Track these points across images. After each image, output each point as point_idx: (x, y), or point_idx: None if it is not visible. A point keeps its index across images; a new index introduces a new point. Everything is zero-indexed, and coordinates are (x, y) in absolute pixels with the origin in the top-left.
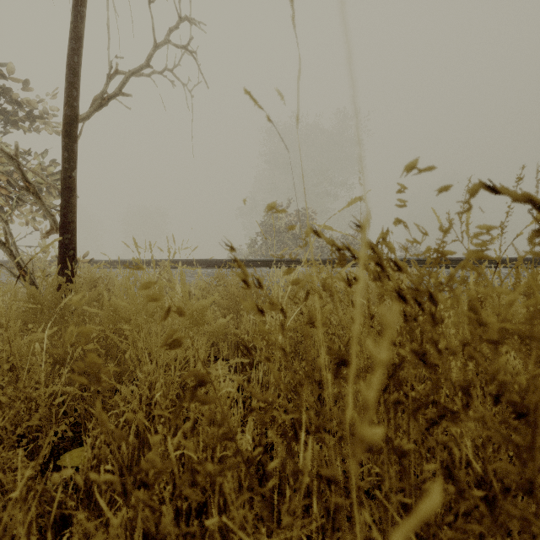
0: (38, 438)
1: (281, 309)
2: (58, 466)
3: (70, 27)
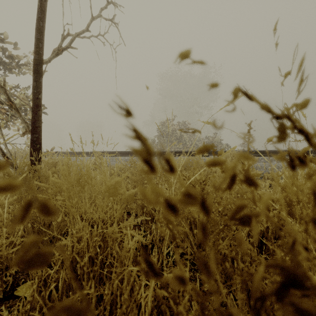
0: (0, 275)
1: (201, 203)
2: (15, 295)
3: (38, 4)
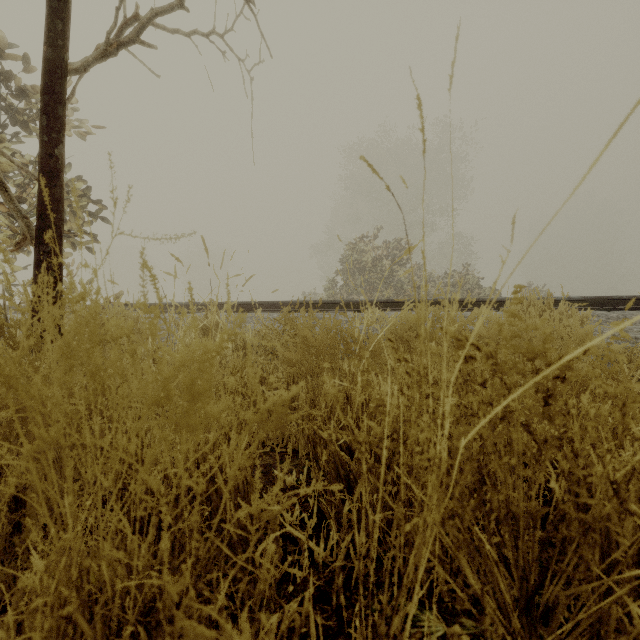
0: None
1: None
2: None
3: None
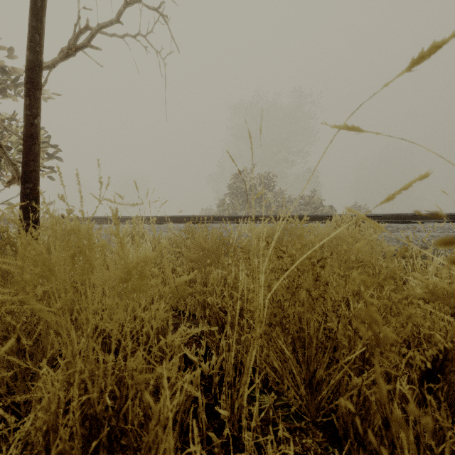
0: None
1: None
2: None
3: None
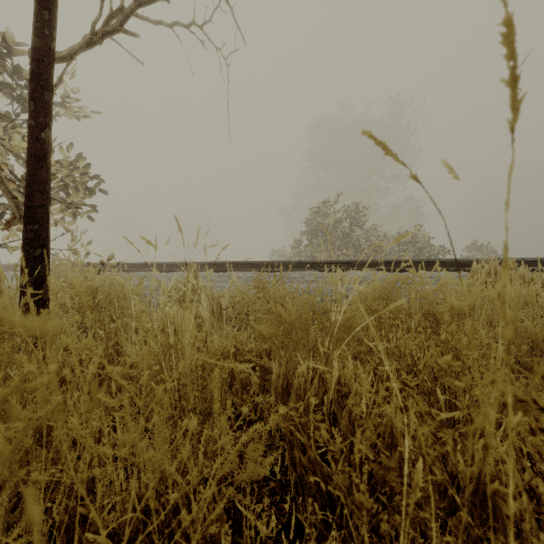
0: None
1: None
2: None
3: None
